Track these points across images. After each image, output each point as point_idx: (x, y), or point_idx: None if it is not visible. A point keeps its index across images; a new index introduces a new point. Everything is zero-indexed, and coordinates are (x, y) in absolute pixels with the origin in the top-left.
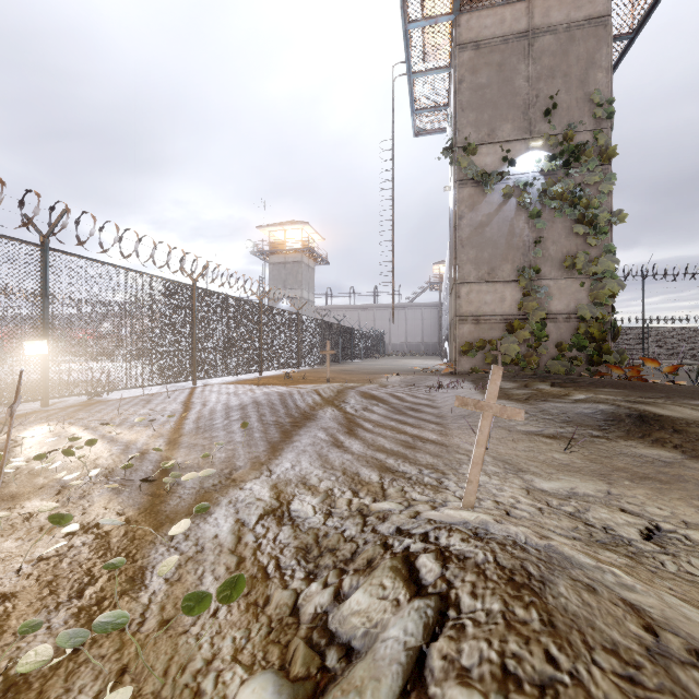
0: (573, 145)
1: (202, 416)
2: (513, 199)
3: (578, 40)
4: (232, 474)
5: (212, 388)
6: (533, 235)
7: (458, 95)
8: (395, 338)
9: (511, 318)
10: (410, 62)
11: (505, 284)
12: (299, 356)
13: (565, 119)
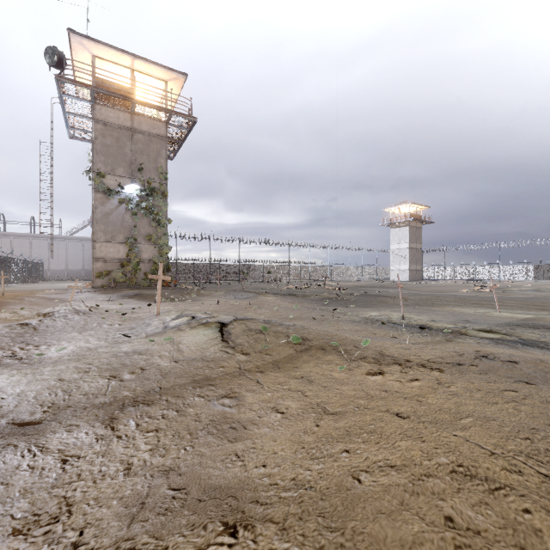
0: (151, 187)
1: None
2: (124, 204)
3: (154, 142)
4: None
5: None
6: (134, 223)
7: (94, 145)
8: (56, 265)
9: (123, 260)
10: (64, 107)
11: (120, 244)
12: None
13: (148, 174)
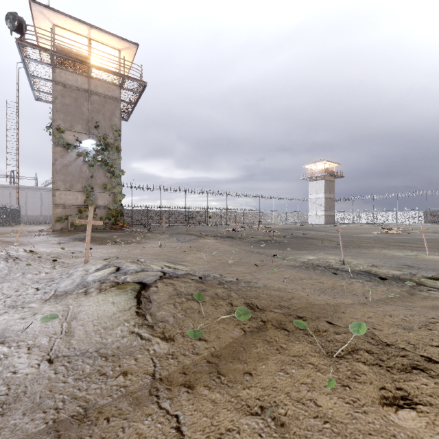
0: (106, 142)
1: None
2: (82, 157)
3: (108, 103)
4: None
5: None
6: (91, 173)
7: (54, 104)
8: (32, 211)
9: (81, 206)
10: (28, 71)
11: (78, 192)
12: None
13: (104, 131)
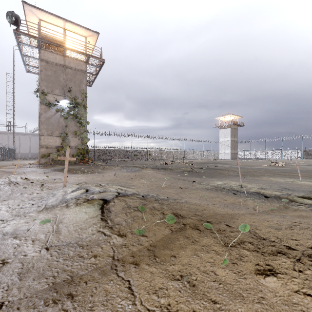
0: (76, 102)
1: None
2: (59, 112)
3: (78, 74)
4: None
5: None
6: (65, 124)
7: (40, 75)
8: (23, 150)
9: (59, 147)
10: (21, 51)
11: (57, 137)
12: None
13: (74, 94)
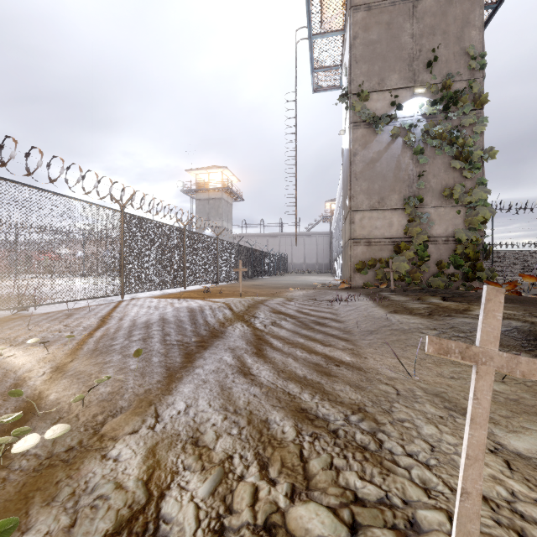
0: (451, 92)
1: (106, 335)
2: (400, 138)
3: (455, 3)
4: (104, 424)
5: (137, 301)
6: (417, 169)
7: (352, 49)
8: (296, 259)
9: (398, 240)
10: (310, 25)
11: (392, 211)
12: (218, 273)
13: (444, 70)
